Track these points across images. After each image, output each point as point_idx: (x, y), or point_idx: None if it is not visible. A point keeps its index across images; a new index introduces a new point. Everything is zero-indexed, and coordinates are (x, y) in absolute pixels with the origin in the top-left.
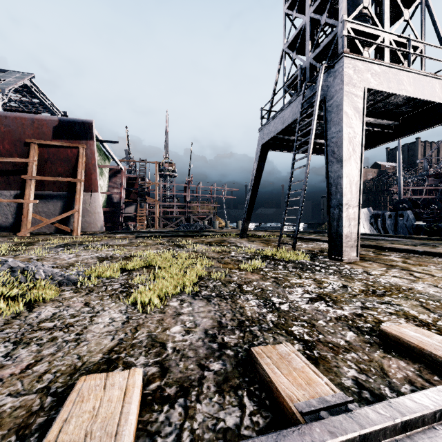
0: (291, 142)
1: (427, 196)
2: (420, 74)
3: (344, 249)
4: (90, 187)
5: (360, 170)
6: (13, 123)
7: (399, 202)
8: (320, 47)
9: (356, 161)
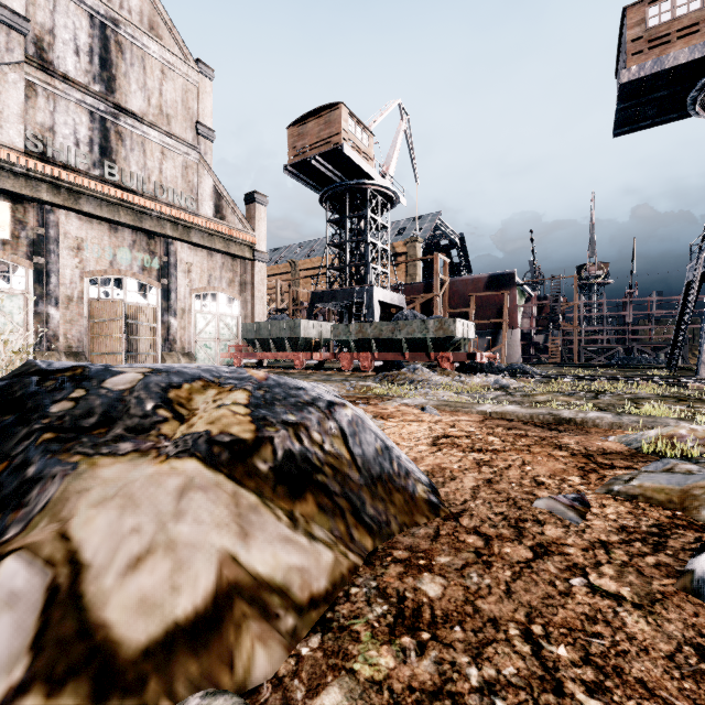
0: None
1: None
2: None
3: (701, 371)
4: (511, 325)
5: None
6: (460, 284)
7: None
8: None
9: None
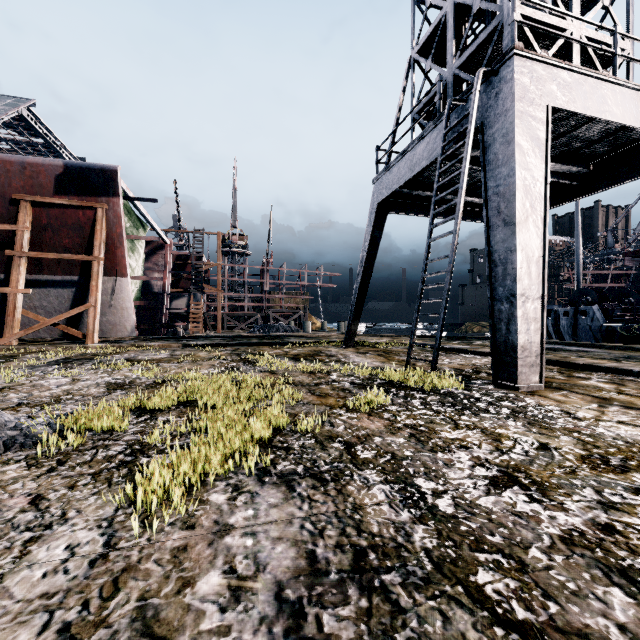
0: (422, 200)
1: (613, 284)
2: (632, 88)
3: (520, 370)
4: (115, 269)
5: (543, 239)
6: None
7: (578, 293)
8: (470, 49)
9: (536, 225)
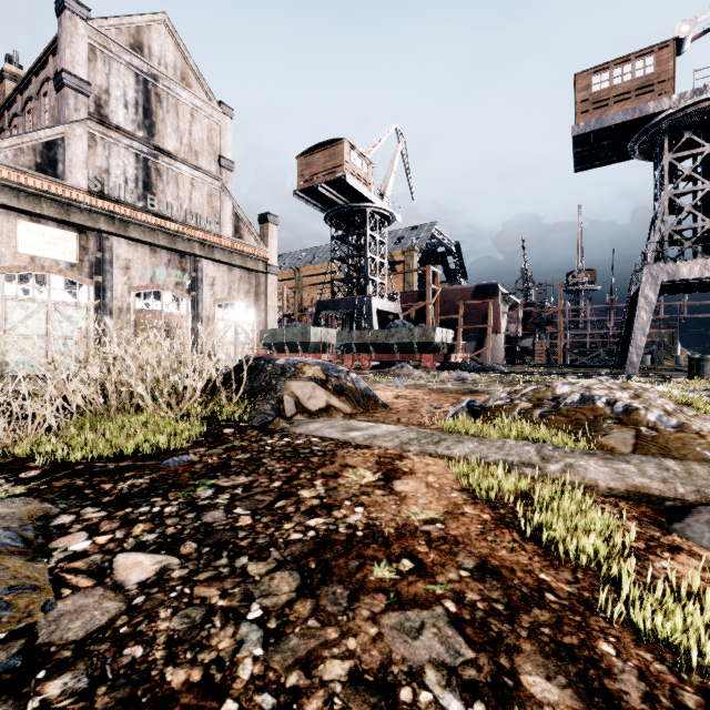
0: (670, 286)
1: None
2: None
3: (628, 369)
4: (495, 330)
5: (647, 329)
6: (450, 293)
7: None
8: (660, 236)
9: (645, 325)
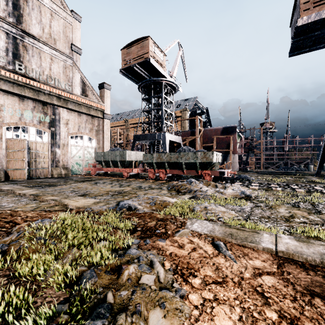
0: None
1: None
2: None
3: None
4: (234, 152)
5: None
6: (208, 131)
7: None
8: None
9: None
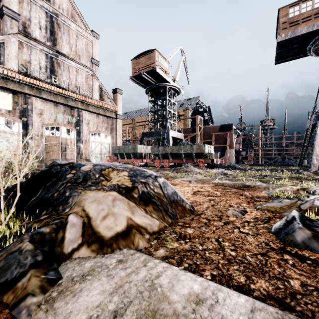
0: None
1: None
2: None
3: (311, 167)
4: (230, 147)
5: None
6: (208, 129)
7: None
8: None
9: None
